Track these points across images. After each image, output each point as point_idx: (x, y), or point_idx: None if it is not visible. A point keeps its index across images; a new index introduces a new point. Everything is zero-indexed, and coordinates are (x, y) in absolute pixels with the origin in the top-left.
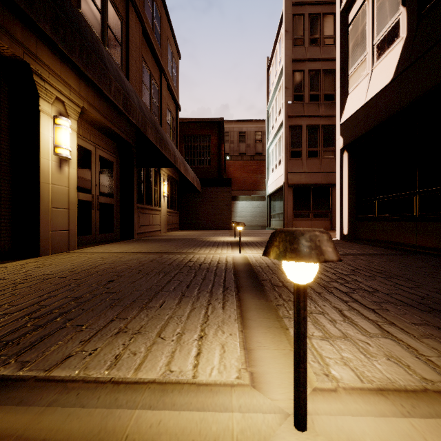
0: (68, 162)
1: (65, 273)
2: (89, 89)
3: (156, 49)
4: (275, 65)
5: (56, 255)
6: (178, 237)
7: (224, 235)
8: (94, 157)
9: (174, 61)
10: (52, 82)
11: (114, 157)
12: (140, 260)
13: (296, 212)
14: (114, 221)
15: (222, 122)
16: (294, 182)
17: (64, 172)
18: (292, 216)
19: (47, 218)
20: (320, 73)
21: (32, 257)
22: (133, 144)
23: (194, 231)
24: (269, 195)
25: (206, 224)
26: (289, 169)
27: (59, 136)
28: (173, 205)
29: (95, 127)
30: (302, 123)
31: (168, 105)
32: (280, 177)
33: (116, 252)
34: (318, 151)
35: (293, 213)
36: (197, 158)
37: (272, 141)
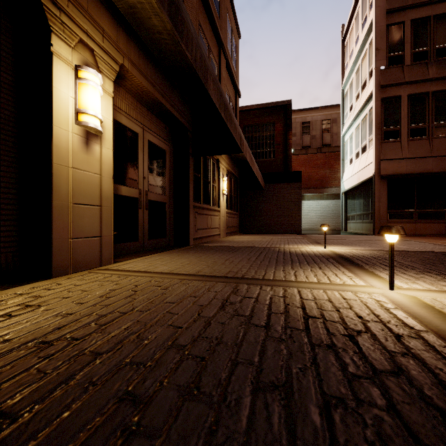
0: (100, 138)
1: (21, 357)
2: (131, 43)
3: (215, 17)
4: (355, 30)
5: (77, 275)
6: (243, 244)
7: (302, 242)
8: (141, 142)
9: (234, 39)
10: (73, 15)
11: (166, 144)
12: (199, 303)
13: (392, 212)
14: (166, 223)
15: (290, 105)
16: (389, 173)
17: (93, 152)
18: (386, 217)
19: (65, 219)
20: (429, 21)
21: (41, 278)
22: (188, 127)
23: (258, 236)
24: (344, 192)
25: (270, 227)
26: (381, 156)
27: (84, 96)
28: (232, 205)
29: (142, 102)
30: (402, 93)
31: (227, 89)
32: (365, 167)
33: (162, 273)
34: (426, 129)
35: (387, 214)
36: (259, 151)
37: (350, 125)
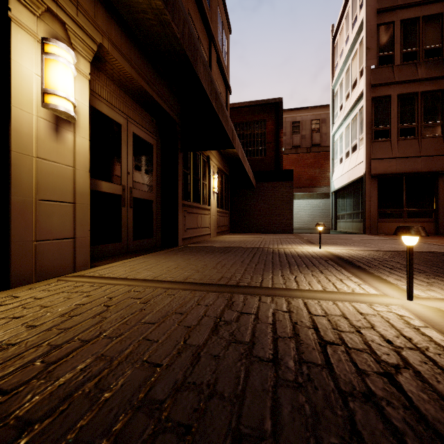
0: (73, 125)
1: None
2: (111, 21)
3: (205, 8)
4: (345, 30)
5: (42, 284)
6: (234, 244)
7: (296, 242)
8: (125, 134)
9: (224, 34)
10: None
11: (153, 138)
12: (185, 323)
13: (382, 211)
14: (153, 223)
15: (281, 102)
16: (380, 172)
17: (65, 141)
18: (376, 216)
19: (28, 218)
20: (418, 22)
21: None
22: (177, 120)
23: (249, 235)
24: (334, 191)
25: (261, 226)
26: (371, 155)
27: (52, 74)
28: (223, 204)
29: (126, 90)
30: (392, 93)
31: (218, 84)
32: (356, 166)
33: (145, 280)
34: (415, 129)
35: (377, 213)
36: (250, 149)
37: (340, 124)
